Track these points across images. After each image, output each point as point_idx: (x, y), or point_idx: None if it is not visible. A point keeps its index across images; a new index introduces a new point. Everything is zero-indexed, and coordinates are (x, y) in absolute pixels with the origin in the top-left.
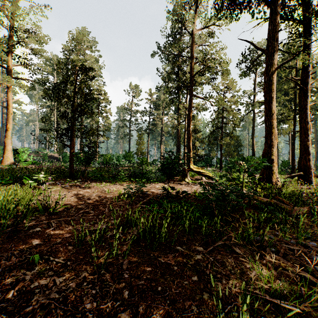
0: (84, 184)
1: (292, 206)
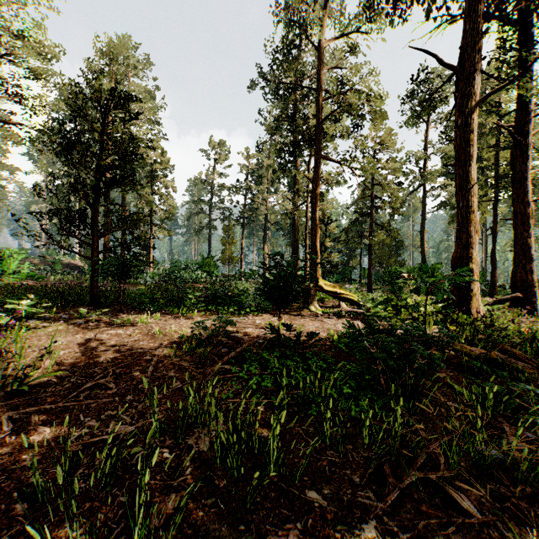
0: (115, 317)
1: (535, 365)
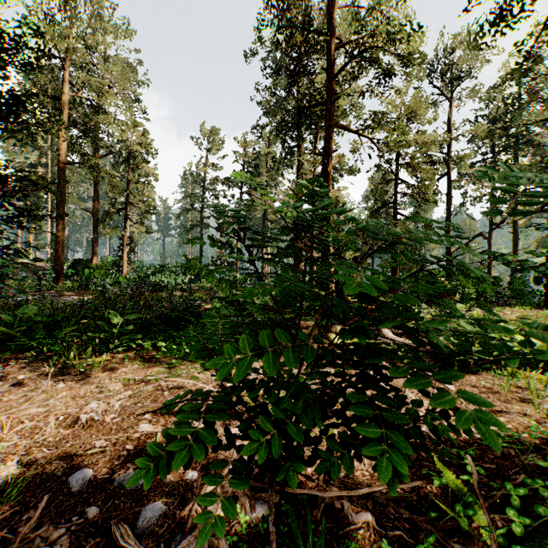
0: None
1: None
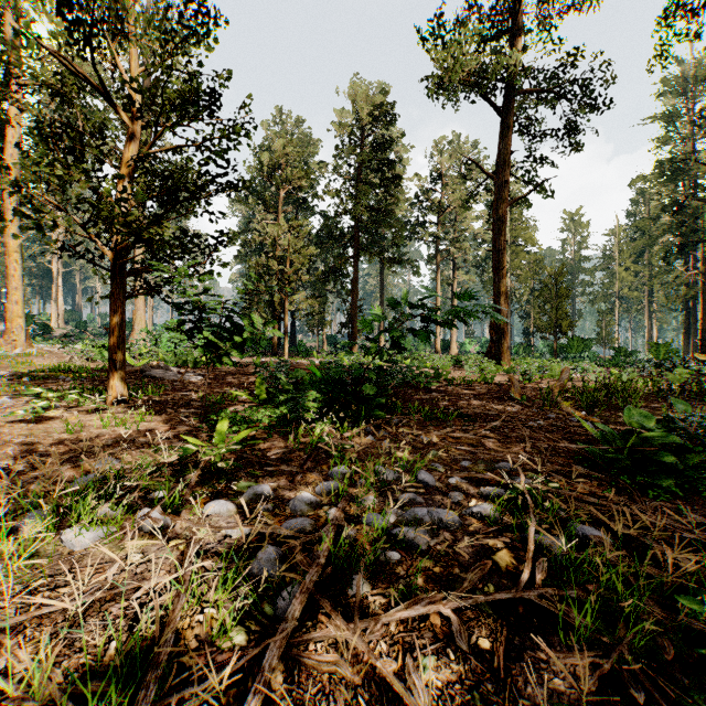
0: None
1: None
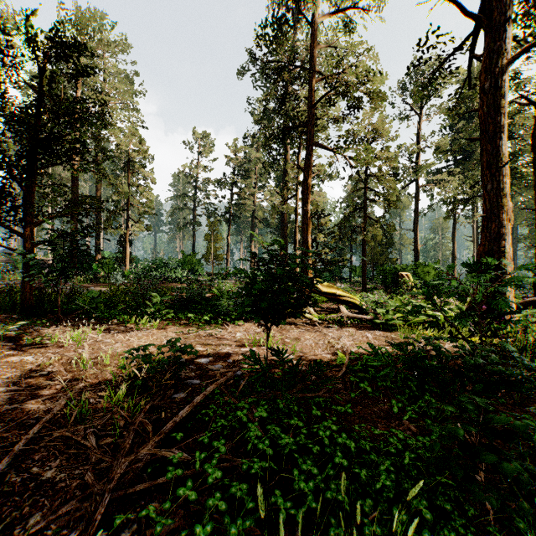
0: (41, 331)
1: None
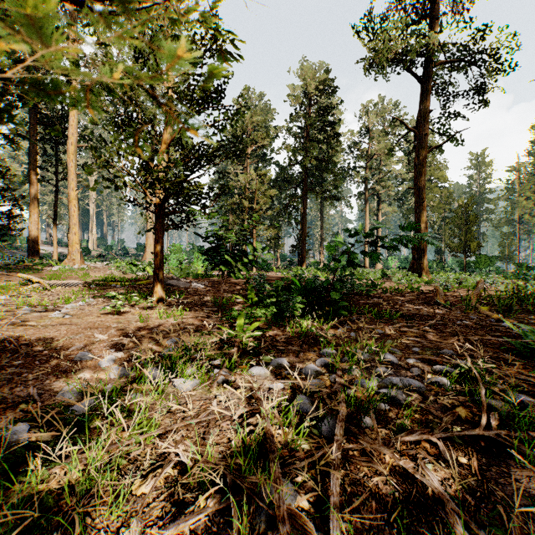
0: None
1: None
